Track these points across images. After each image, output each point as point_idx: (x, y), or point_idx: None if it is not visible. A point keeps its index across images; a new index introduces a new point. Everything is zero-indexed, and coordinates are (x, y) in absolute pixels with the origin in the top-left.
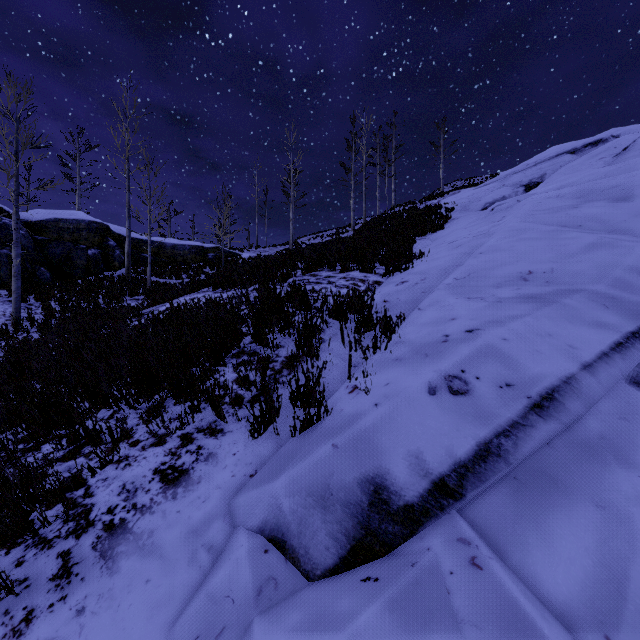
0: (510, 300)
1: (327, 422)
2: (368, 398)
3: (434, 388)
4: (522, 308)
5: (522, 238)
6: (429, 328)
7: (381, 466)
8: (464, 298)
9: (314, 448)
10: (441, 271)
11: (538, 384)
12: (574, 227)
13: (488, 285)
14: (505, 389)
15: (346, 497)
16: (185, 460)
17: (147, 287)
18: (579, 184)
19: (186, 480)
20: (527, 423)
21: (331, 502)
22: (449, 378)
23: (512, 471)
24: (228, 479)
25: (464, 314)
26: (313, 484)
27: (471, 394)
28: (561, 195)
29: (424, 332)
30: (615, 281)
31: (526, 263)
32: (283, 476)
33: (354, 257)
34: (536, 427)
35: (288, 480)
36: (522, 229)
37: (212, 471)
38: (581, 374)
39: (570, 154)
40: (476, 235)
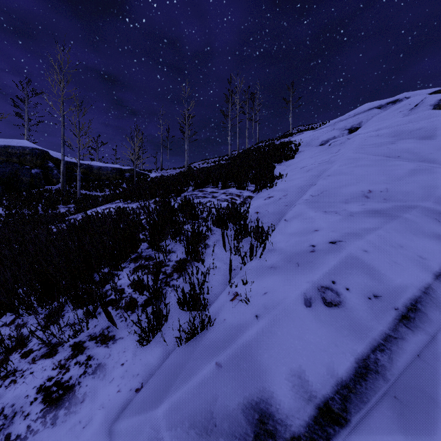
0: (360, 214)
1: (211, 333)
2: (248, 308)
3: (309, 299)
4: (372, 221)
5: (358, 165)
6: (296, 238)
7: (265, 388)
8: (321, 212)
9: (198, 366)
10: (298, 189)
11: (402, 295)
12: (394, 157)
13: (338, 201)
14: (374, 300)
15: (230, 428)
16: (72, 374)
17: (77, 198)
18: (391, 127)
19: (70, 399)
20: (398, 335)
21: (215, 435)
22: (322, 289)
23: (391, 388)
24: (113, 396)
25: (325, 226)
26: (196, 412)
27: (344, 306)
28: (380, 135)
29: (292, 241)
30: (439, 199)
31: (365, 184)
32: (165, 402)
33: (231, 177)
34: (406, 339)
35: (170, 407)
36: (357, 158)
37: (98, 386)
38: (435, 284)
39: (378, 109)
40: (321, 162)
